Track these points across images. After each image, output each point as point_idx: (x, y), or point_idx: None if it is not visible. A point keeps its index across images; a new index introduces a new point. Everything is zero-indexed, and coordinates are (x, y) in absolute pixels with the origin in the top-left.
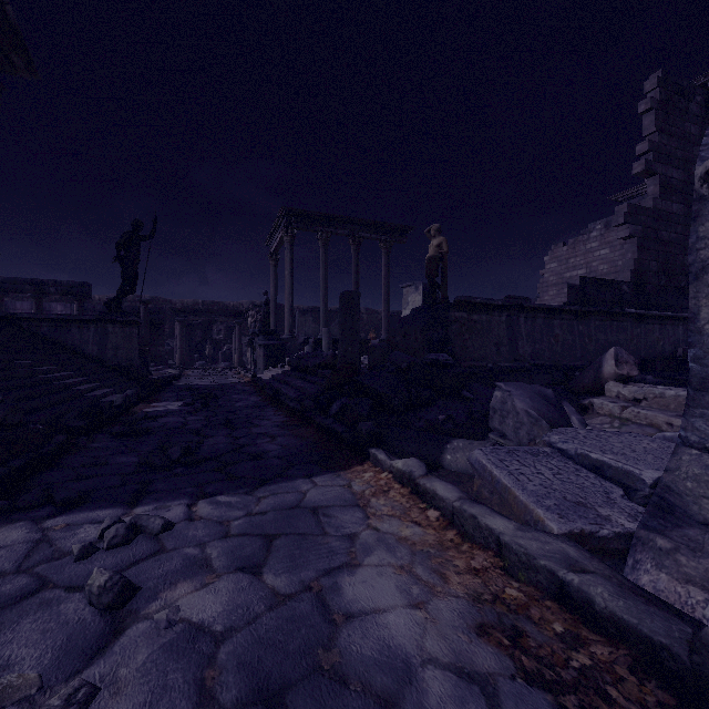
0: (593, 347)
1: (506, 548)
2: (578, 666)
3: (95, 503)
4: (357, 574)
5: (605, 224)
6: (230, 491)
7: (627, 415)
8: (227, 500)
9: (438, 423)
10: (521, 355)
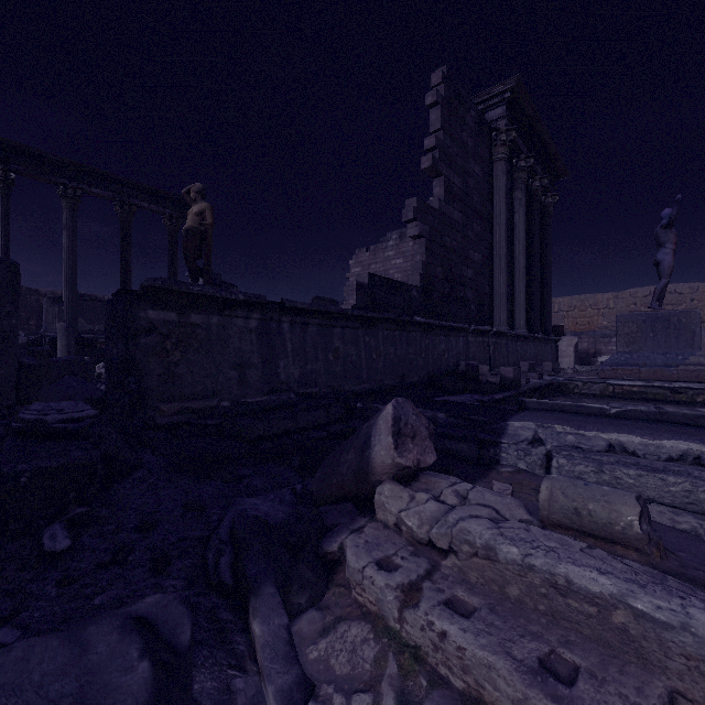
0: (381, 363)
1: None
2: None
3: None
4: None
5: (400, 235)
6: None
7: (417, 636)
8: None
9: None
10: (283, 381)
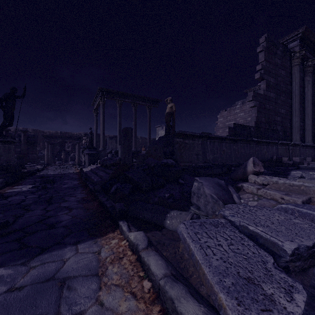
0: (239, 155)
1: None
2: None
3: None
4: None
5: (242, 102)
6: (12, 262)
7: (260, 193)
8: (2, 273)
9: (165, 198)
10: (208, 159)
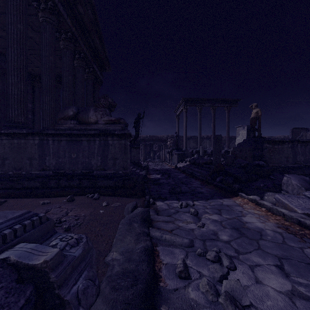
0: None
1: (285, 215)
2: (301, 233)
3: (170, 199)
4: (245, 217)
5: None
6: (200, 200)
7: None
8: (201, 202)
9: (260, 187)
10: (298, 161)
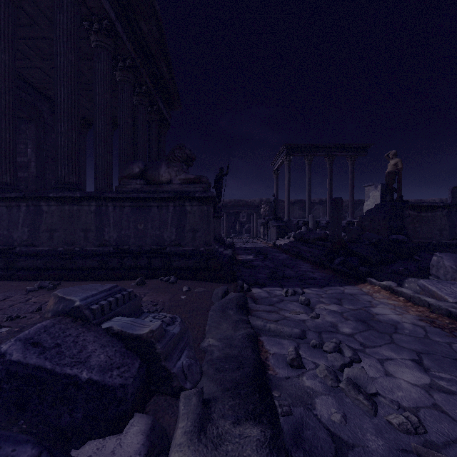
0: None
1: (431, 305)
2: (451, 327)
3: (270, 286)
4: (375, 308)
5: None
6: (312, 287)
7: None
8: (314, 289)
9: (399, 271)
10: None
